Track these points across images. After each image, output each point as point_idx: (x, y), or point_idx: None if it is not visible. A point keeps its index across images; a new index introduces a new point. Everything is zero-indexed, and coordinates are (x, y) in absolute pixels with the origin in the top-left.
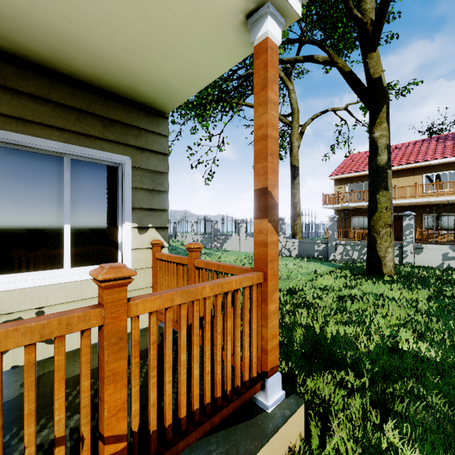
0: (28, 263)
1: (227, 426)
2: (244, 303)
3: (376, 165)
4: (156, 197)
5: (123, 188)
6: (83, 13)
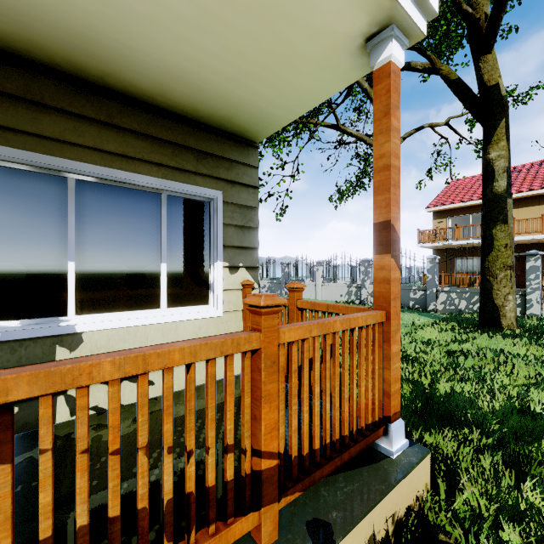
0: (129, 302)
1: (351, 468)
2: (367, 342)
3: (492, 193)
4: (246, 234)
5: (215, 225)
6: (198, 49)
